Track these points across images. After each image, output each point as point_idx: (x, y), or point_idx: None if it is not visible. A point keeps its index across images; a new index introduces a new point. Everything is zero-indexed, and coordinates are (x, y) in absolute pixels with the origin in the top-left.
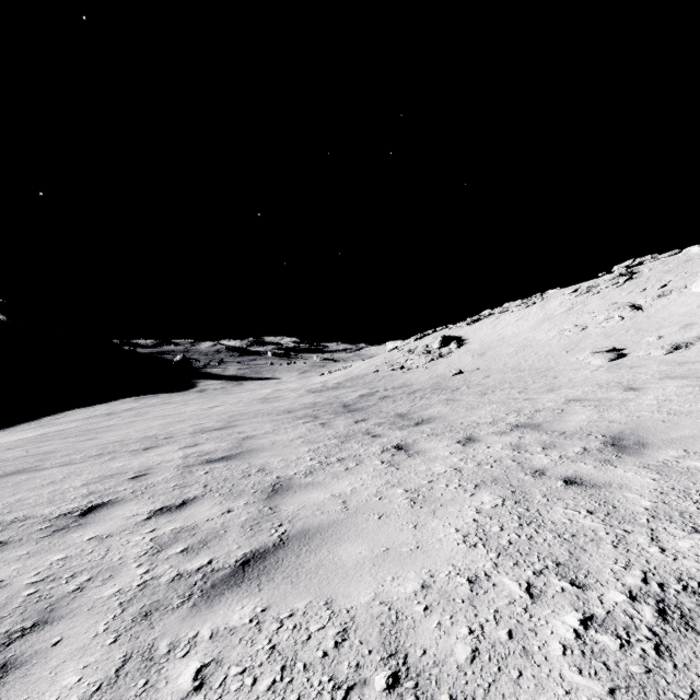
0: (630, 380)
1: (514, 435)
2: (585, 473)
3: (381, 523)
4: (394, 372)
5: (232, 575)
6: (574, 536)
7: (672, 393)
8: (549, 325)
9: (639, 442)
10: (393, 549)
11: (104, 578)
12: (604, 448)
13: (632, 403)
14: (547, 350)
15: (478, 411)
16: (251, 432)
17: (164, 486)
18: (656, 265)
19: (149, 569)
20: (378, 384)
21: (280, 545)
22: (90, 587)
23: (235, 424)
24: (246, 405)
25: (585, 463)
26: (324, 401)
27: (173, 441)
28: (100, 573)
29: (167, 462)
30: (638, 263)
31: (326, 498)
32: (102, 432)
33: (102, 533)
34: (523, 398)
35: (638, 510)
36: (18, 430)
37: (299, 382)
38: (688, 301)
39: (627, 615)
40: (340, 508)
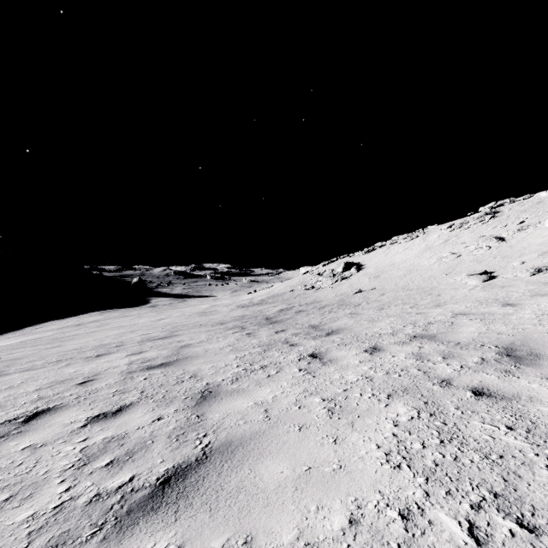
0: (505, 297)
1: (414, 345)
2: (490, 383)
3: (301, 435)
4: (306, 291)
5: (150, 498)
6: (502, 457)
7: (546, 308)
8: (430, 253)
9: (532, 353)
10: (315, 468)
11: (23, 497)
12: (501, 359)
13: (513, 316)
14: (430, 273)
15: (379, 323)
16: (188, 341)
17: (106, 391)
18: (514, 206)
19: (70, 486)
20: (294, 300)
21: (203, 459)
22: (5, 509)
23: (176, 334)
24: (187, 317)
25: (487, 373)
26: (250, 315)
27: (122, 349)
28: (21, 491)
29: (114, 368)
30: (499, 204)
31: (249, 406)
32: (66, 340)
33: (37, 441)
34: (415, 312)
35: None
36: (4, 338)
37: (231, 299)
38: (543, 234)
39: None
40: (262, 417)
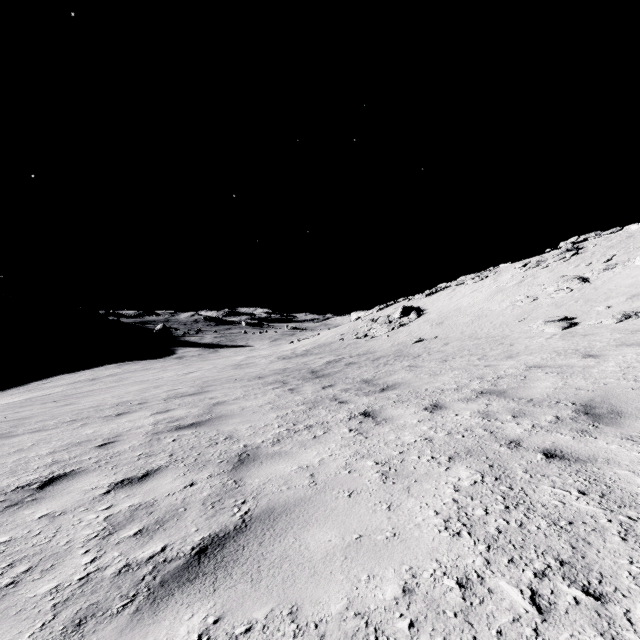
0: (586, 347)
1: (481, 402)
2: (564, 444)
3: (351, 502)
4: (358, 340)
5: (185, 568)
6: (572, 524)
7: (633, 360)
8: (502, 296)
9: (613, 410)
10: (366, 536)
11: (44, 568)
12: (577, 417)
13: (595, 369)
14: (501, 319)
15: (441, 378)
16: (222, 398)
17: (130, 455)
18: (600, 241)
19: (96, 557)
20: (344, 351)
21: (242, 528)
22: (25, 581)
23: (208, 390)
24: (220, 371)
25: (561, 433)
26: (293, 368)
27: (146, 406)
28: (41, 562)
29: (137, 428)
30: (582, 239)
31: (293, 470)
32: (81, 397)
33: (55, 509)
34: (483, 365)
35: (636, 490)
36: (6, 394)
37: (270, 349)
38: (633, 273)
39: None
40: (308, 482)
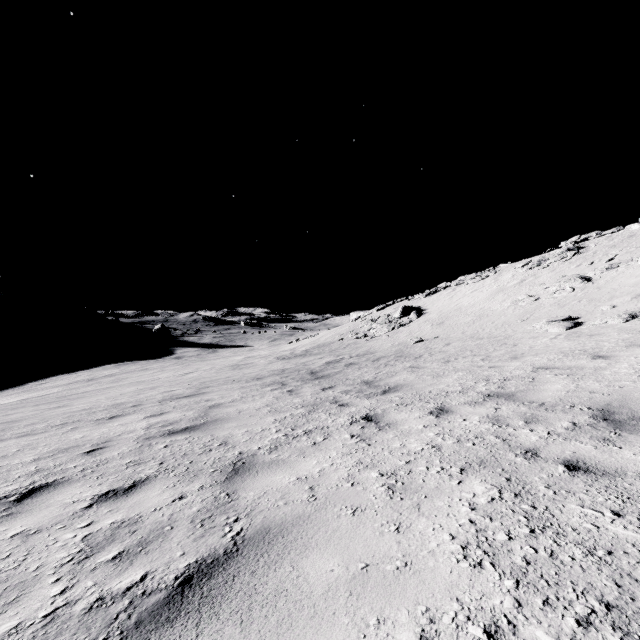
0: (594, 347)
1: (489, 406)
2: (586, 454)
3: (355, 521)
4: (358, 340)
5: (166, 604)
6: (612, 554)
7: None
8: (503, 296)
9: (634, 416)
10: (374, 566)
11: (7, 600)
12: (596, 424)
13: (607, 371)
14: (503, 319)
15: (445, 379)
16: (218, 400)
17: (118, 462)
18: (601, 240)
19: (67, 587)
20: (344, 351)
21: (233, 552)
22: None
23: (204, 392)
24: (218, 371)
25: (581, 441)
26: (292, 368)
27: (140, 409)
28: (5, 593)
29: (129, 433)
30: (583, 238)
31: (291, 482)
32: (75, 399)
33: (30, 527)
34: (488, 366)
35: None
36: (2, 395)
37: (269, 349)
38: (636, 273)
39: None
40: (307, 496)
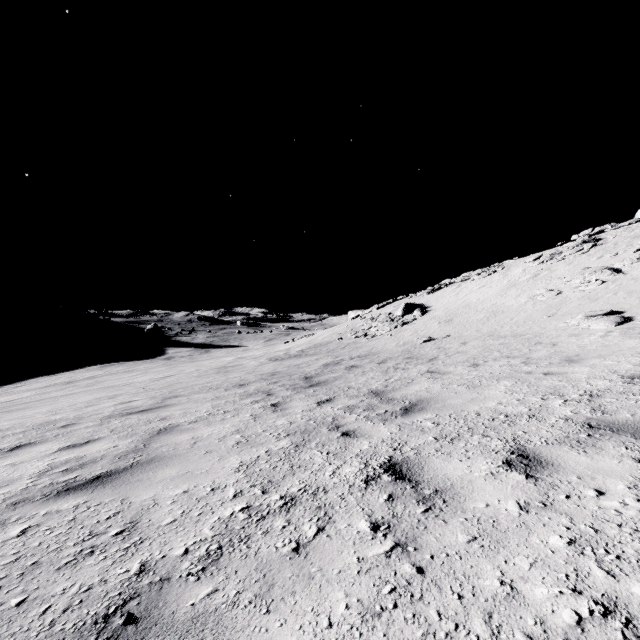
0: None
1: (617, 453)
2: None
3: None
4: (358, 339)
5: None
6: None
7: None
8: (516, 291)
9: None
10: None
11: None
12: None
13: None
14: (523, 315)
15: (489, 391)
16: (177, 418)
17: None
18: (620, 232)
19: None
20: (343, 352)
21: None
22: None
23: (168, 404)
24: (200, 375)
25: None
26: (283, 372)
27: (66, 432)
28: None
29: (3, 486)
30: (597, 231)
31: None
32: (12, 411)
33: None
34: (541, 372)
35: None
36: None
37: (263, 349)
38: None
39: None
40: None
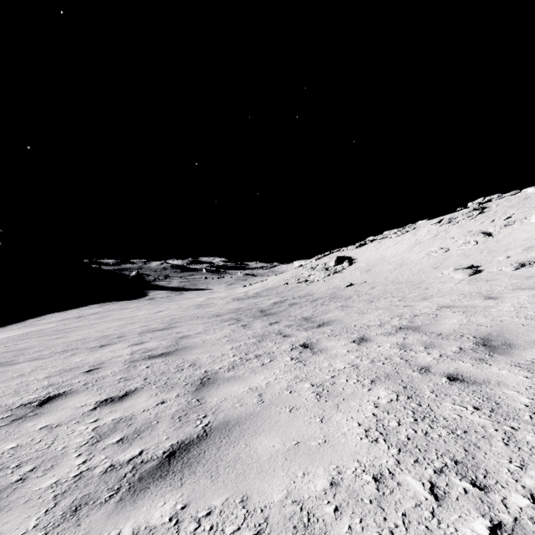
0: (488, 290)
1: (399, 336)
2: (465, 370)
3: (291, 416)
4: (300, 284)
5: (158, 468)
6: (466, 432)
7: (525, 301)
8: (420, 248)
9: (506, 343)
10: (303, 443)
11: (46, 468)
12: (477, 348)
13: (494, 309)
14: (419, 267)
15: (368, 316)
16: (186, 332)
17: (111, 378)
18: (502, 202)
19: (86, 459)
20: (288, 294)
21: (203, 436)
22: (31, 478)
23: (175, 326)
24: (185, 310)
25: (463, 361)
26: (245, 307)
27: (124, 339)
28: (43, 463)
29: (117, 357)
30: (487, 200)
31: (245, 391)
32: (69, 332)
33: (52, 422)
34: (403, 305)
35: (519, 406)
36: (7, 329)
37: (226, 292)
38: (528, 229)
39: (534, 523)
40: (257, 400)
